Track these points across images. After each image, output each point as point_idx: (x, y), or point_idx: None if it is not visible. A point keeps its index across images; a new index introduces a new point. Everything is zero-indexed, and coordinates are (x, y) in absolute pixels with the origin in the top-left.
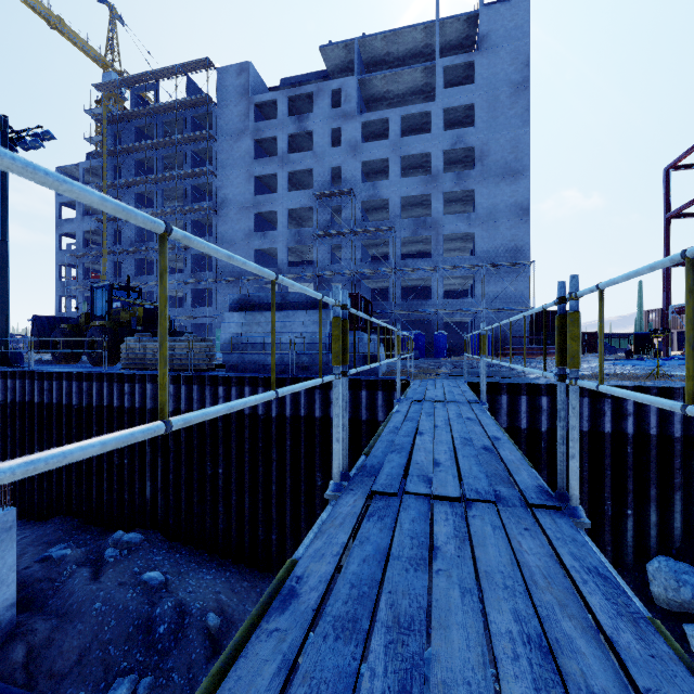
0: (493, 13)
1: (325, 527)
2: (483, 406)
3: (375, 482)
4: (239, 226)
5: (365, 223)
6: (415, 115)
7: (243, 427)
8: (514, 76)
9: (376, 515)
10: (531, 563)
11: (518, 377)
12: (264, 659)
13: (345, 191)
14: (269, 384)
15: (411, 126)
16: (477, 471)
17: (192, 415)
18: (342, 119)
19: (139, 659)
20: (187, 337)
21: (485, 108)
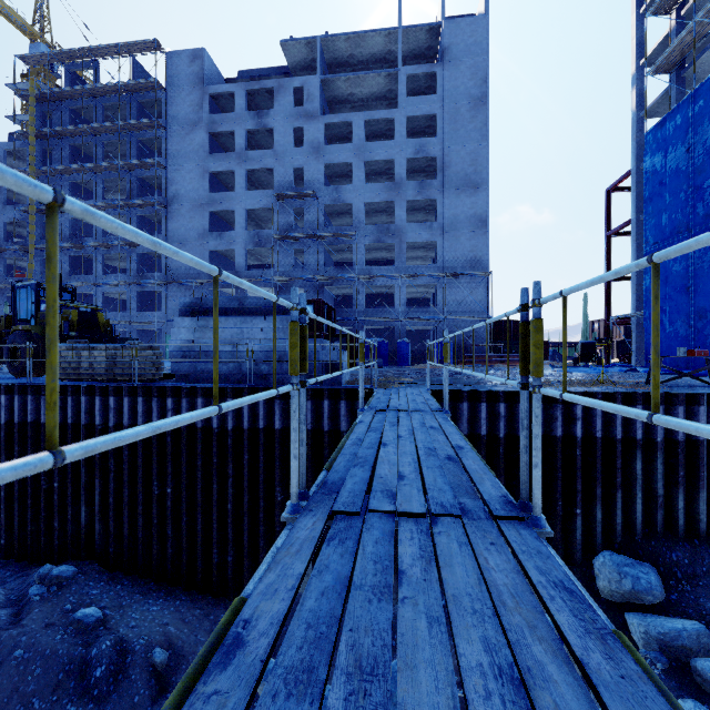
0: (454, 27)
1: (280, 556)
2: (445, 414)
3: (336, 500)
4: (192, 224)
5: (329, 228)
6: (379, 121)
7: (195, 442)
8: (474, 91)
9: (337, 538)
10: (499, 581)
11: (478, 385)
12: None
13: (307, 193)
14: (224, 395)
15: (375, 131)
16: (442, 483)
17: (98, 441)
18: (304, 119)
19: (70, 709)
20: (130, 344)
21: (446, 120)
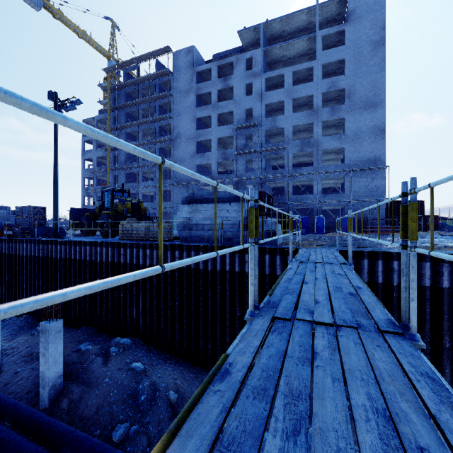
0: None
1: (245, 336)
2: (349, 266)
3: (276, 311)
4: (187, 150)
5: (268, 145)
6: (302, 70)
7: (190, 277)
8: (373, 37)
9: (277, 331)
10: (381, 366)
11: (376, 247)
12: (212, 405)
13: (254, 124)
14: (206, 250)
15: (299, 78)
16: (344, 308)
17: (174, 263)
18: (252, 77)
19: (130, 415)
20: (156, 220)
21: (352, 61)
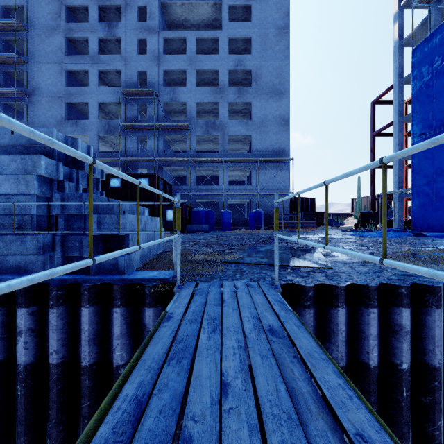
0: None
1: None
2: None
3: None
4: (51, 112)
5: (167, 121)
6: (207, 40)
7: None
8: (279, 21)
9: None
10: None
11: (330, 263)
12: None
13: (149, 91)
14: None
15: (204, 50)
16: None
17: None
18: (147, 32)
19: None
20: None
21: (258, 42)
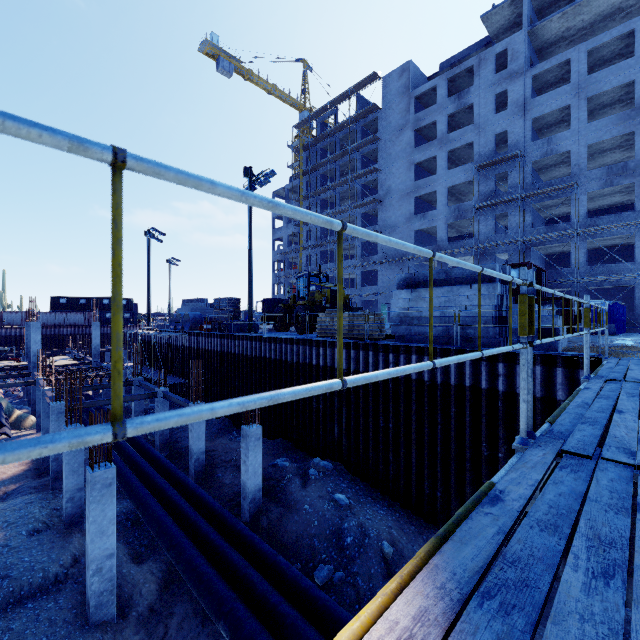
0: None
1: (517, 466)
2: None
3: (565, 443)
4: (400, 211)
5: (537, 185)
6: (609, 42)
7: (410, 390)
8: None
9: (568, 468)
10: None
11: None
12: (485, 524)
13: (511, 155)
14: (434, 354)
15: (602, 57)
16: None
17: (442, 360)
18: (507, 81)
19: (333, 556)
20: (363, 312)
21: None
